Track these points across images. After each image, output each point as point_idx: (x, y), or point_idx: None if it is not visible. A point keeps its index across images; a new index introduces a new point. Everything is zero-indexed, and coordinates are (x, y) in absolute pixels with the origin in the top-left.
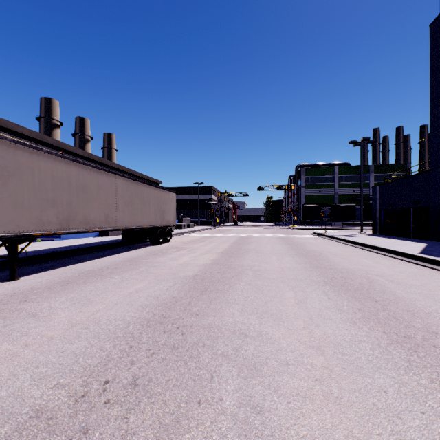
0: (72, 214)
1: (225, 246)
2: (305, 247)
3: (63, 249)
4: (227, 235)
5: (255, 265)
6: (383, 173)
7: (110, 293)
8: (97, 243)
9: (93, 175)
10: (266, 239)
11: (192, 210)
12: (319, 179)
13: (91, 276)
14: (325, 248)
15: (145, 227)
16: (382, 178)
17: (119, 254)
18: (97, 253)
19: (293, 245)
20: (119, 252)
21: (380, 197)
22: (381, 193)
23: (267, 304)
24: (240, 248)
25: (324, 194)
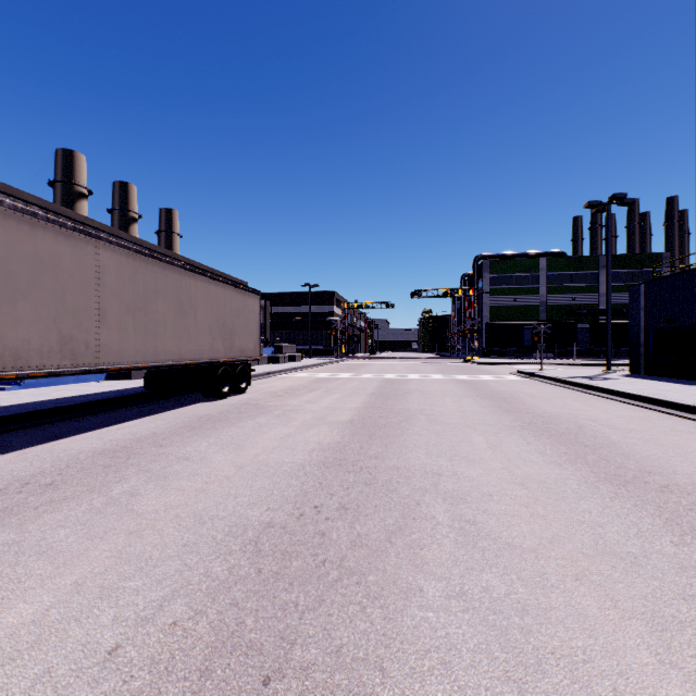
0: None
1: (358, 403)
2: (527, 404)
3: None
4: (361, 376)
5: (443, 472)
6: (623, 269)
7: None
8: (87, 396)
9: (14, 231)
10: (436, 385)
11: (300, 332)
12: (514, 280)
13: None
14: (572, 408)
15: (184, 364)
16: (621, 277)
17: (110, 428)
18: (66, 423)
19: (498, 399)
20: (117, 421)
21: (648, 305)
22: (649, 297)
23: None
24: (390, 408)
25: (523, 305)
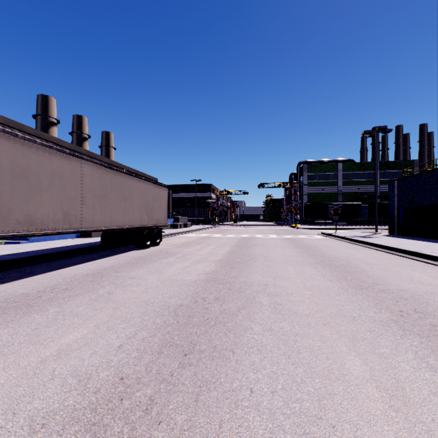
0: (2, 209)
1: (225, 250)
2: (322, 251)
3: (15, 256)
4: (227, 236)
5: (269, 284)
6: (390, 170)
7: (2, 361)
8: (69, 246)
9: (41, 156)
10: (271, 241)
11: (190, 209)
12: (322, 177)
13: (11, 309)
14: (348, 253)
15: (126, 228)
16: (388, 175)
17: (87, 263)
18: (61, 261)
19: (307, 248)
20: (90, 260)
21: (399, 193)
22: (400, 189)
23: (326, 410)
24: (243, 253)
25: (328, 192)
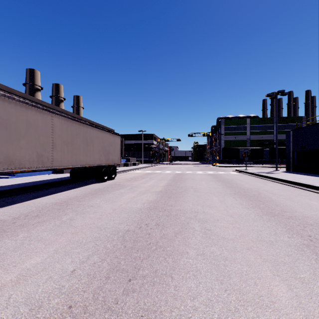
0: None
1: (164, 183)
2: (238, 184)
3: (1, 188)
4: (165, 172)
5: (199, 211)
6: (284, 123)
7: None
8: (45, 180)
9: (19, 110)
10: (198, 176)
11: (138, 152)
12: (235, 128)
13: None
14: (257, 186)
15: (88, 166)
16: (283, 127)
17: (57, 194)
18: (38, 192)
19: (225, 182)
20: (60, 191)
21: (293, 140)
22: (294, 137)
23: None
24: (178, 186)
25: (239, 140)
